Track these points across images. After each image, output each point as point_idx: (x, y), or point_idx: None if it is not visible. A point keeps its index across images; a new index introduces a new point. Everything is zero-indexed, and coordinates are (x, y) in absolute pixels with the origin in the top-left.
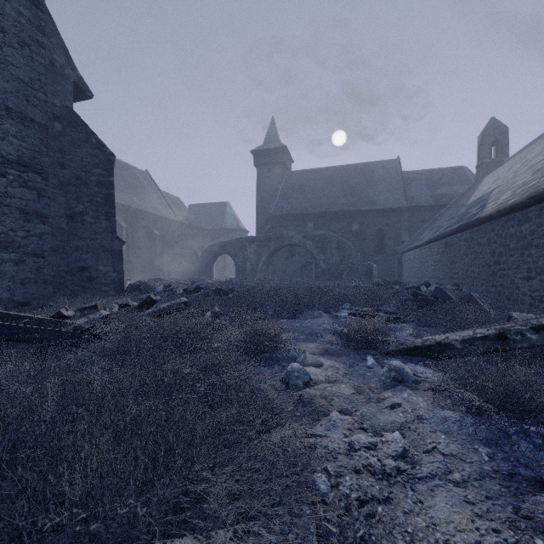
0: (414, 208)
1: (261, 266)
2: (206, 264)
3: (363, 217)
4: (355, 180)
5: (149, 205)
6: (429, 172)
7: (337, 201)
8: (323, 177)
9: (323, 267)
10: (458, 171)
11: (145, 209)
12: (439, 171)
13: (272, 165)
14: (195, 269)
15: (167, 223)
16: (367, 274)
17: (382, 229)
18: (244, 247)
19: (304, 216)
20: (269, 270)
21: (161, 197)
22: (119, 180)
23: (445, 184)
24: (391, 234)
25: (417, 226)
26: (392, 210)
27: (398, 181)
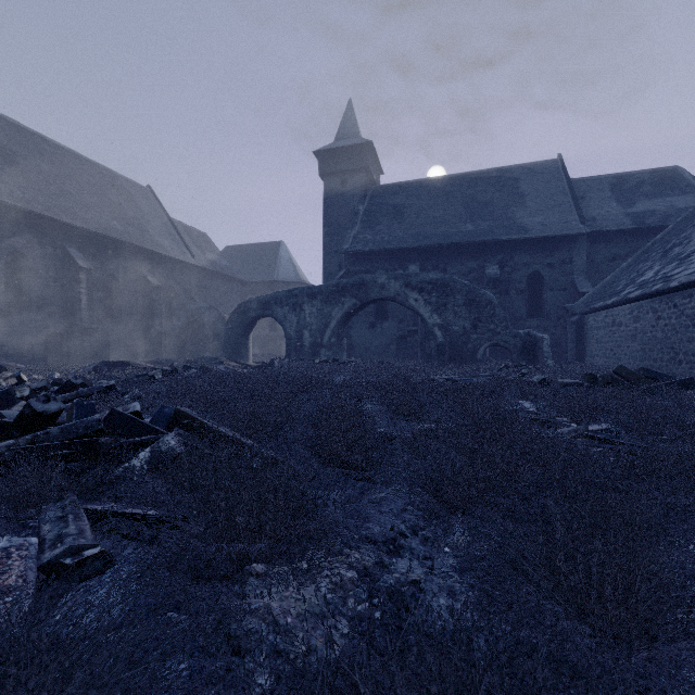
0: (597, 236)
1: (328, 337)
2: (237, 335)
3: (505, 252)
4: (488, 194)
5: (143, 236)
6: (615, 179)
7: (459, 227)
8: (432, 191)
9: (440, 339)
10: (668, 174)
11: (134, 241)
12: (632, 176)
13: (348, 174)
14: (220, 344)
15: (178, 267)
16: (525, 351)
17: (538, 273)
18: (299, 305)
19: (403, 253)
20: (343, 345)
21: (169, 227)
22: (88, 192)
23: (649, 194)
24: (555, 281)
25: (603, 267)
26: (557, 239)
27: (563, 192)
